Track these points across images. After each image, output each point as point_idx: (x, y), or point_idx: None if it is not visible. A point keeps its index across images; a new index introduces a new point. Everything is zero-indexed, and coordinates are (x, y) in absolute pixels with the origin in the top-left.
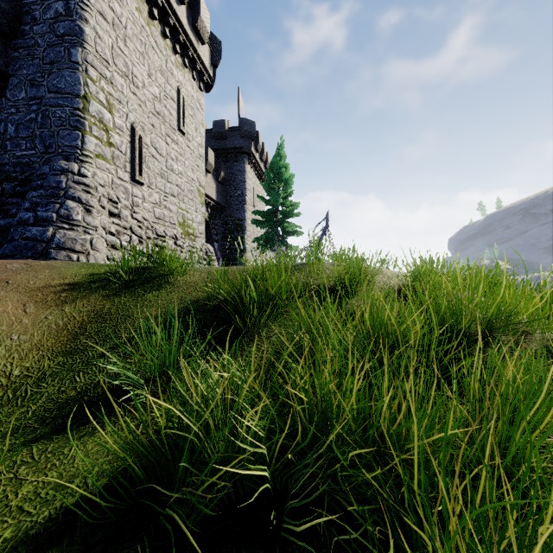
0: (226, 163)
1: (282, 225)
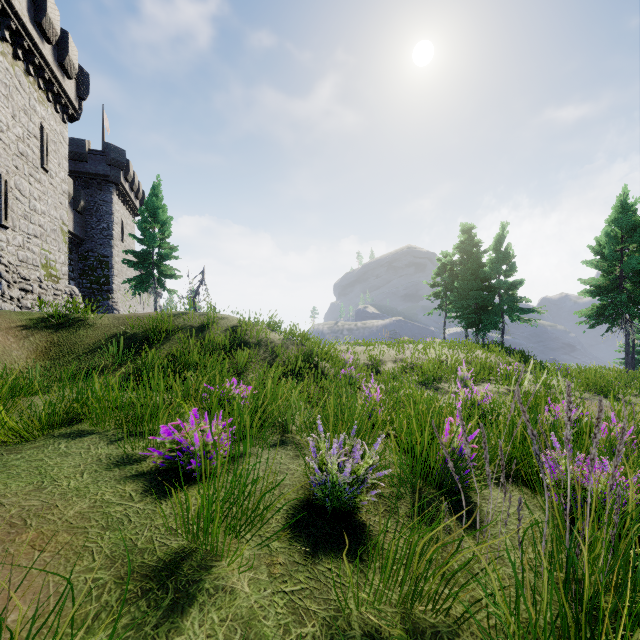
0: (86, 189)
1: (160, 268)
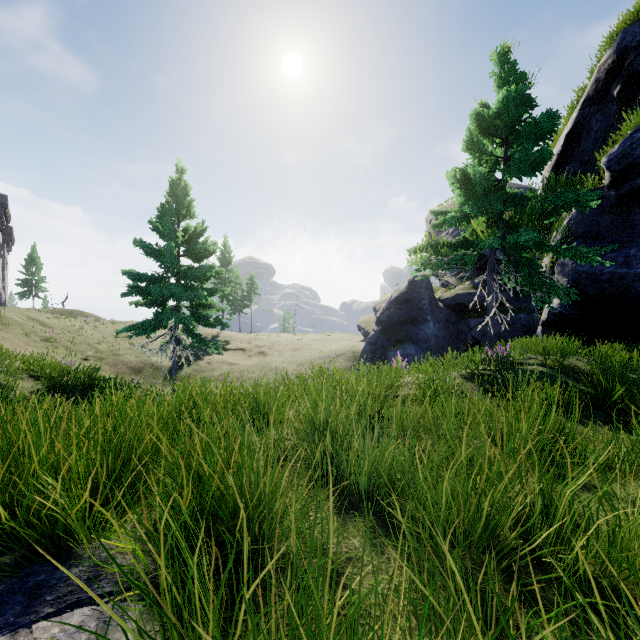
0: None
1: (38, 288)
